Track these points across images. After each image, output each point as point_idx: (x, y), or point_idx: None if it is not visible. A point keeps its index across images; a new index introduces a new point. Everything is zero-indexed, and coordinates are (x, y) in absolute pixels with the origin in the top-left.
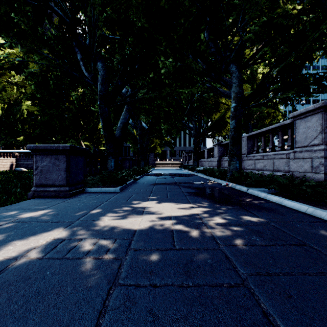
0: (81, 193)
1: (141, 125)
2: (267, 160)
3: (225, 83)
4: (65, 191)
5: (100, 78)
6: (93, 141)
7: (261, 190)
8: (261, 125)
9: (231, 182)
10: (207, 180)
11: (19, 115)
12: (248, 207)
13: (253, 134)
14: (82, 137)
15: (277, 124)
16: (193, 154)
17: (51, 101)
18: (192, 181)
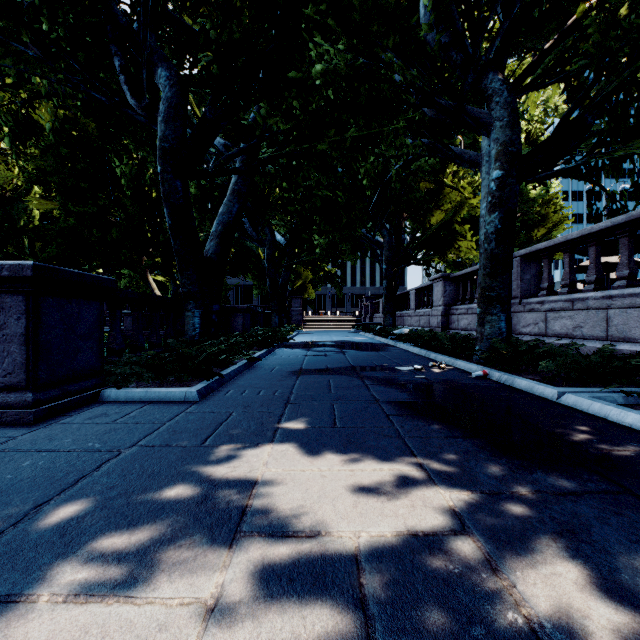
0: (83, 407)
1: (272, 239)
2: (585, 312)
3: (475, 119)
4: (22, 404)
5: (164, 106)
6: (173, 273)
7: (603, 397)
8: (526, 241)
9: (489, 366)
10: (424, 359)
11: (25, 221)
12: (636, 483)
13: (541, 249)
14: (147, 264)
15: (619, 217)
16: (384, 300)
17: (80, 188)
18: (390, 362)
